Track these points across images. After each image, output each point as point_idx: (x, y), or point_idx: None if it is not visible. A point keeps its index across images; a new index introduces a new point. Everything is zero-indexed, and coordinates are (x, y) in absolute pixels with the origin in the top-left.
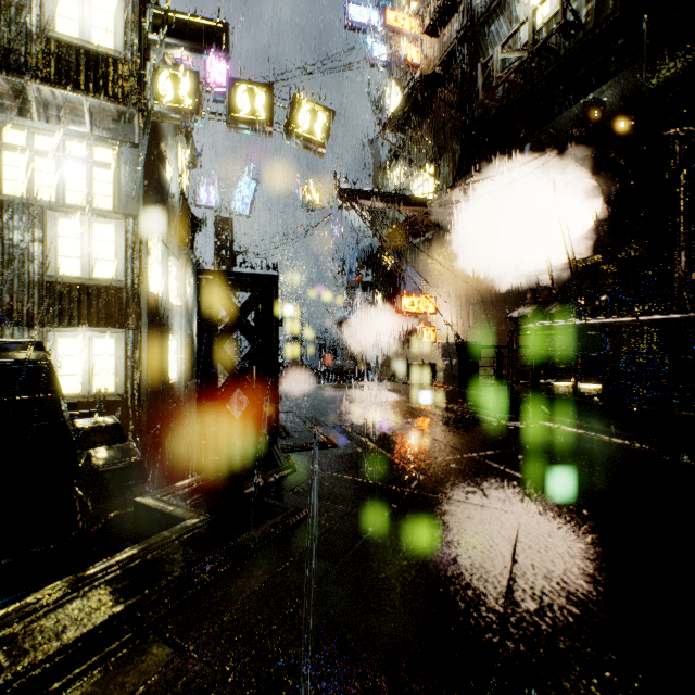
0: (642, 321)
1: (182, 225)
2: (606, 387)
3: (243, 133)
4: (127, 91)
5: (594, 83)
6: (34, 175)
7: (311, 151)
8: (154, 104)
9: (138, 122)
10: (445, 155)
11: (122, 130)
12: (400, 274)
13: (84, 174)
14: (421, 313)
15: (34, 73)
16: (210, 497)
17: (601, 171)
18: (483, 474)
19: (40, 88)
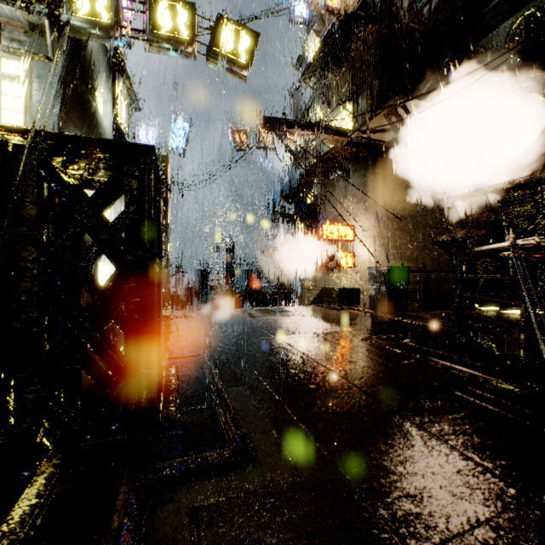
0: None
1: None
2: None
3: (166, 53)
4: None
5: None
6: None
7: (235, 75)
8: (68, 16)
9: (50, 32)
10: (363, 93)
11: (34, 43)
12: (319, 206)
13: None
14: (341, 240)
15: None
16: None
17: None
18: None
19: None
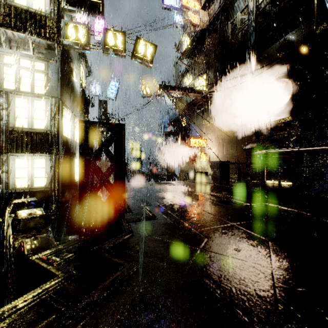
0: (326, 149)
1: (82, 103)
2: (294, 183)
3: (111, 56)
4: (51, 33)
5: (288, 29)
6: (3, 76)
7: (145, 65)
8: (65, 41)
9: (57, 49)
10: (211, 69)
11: (49, 54)
12: (189, 128)
13: (29, 75)
14: (200, 147)
15: (2, 23)
16: (77, 256)
17: (292, 74)
18: (242, 237)
19: (6, 31)
